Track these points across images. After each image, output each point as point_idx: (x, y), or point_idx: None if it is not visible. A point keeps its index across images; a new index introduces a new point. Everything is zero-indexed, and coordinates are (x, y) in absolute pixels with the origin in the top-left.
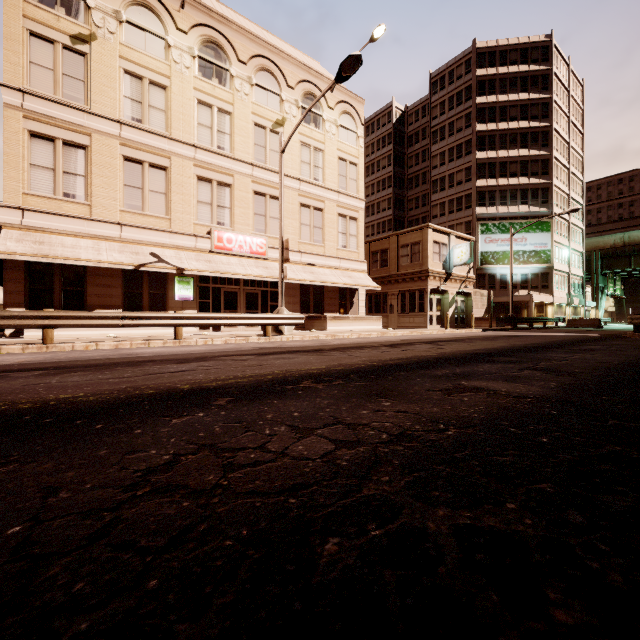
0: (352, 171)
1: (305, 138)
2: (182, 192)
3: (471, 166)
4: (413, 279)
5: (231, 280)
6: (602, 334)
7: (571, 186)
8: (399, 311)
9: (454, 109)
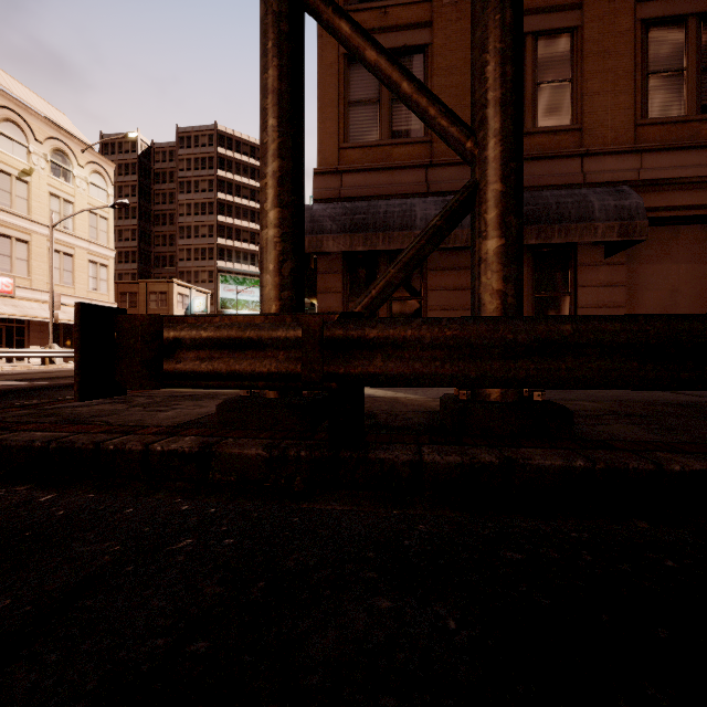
0: (103, 224)
1: (55, 190)
2: None
3: (214, 225)
4: None
5: None
6: None
7: None
8: None
9: (199, 170)
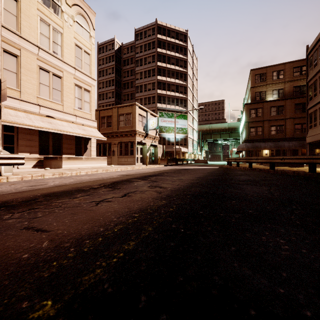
0: (86, 57)
1: (44, 16)
2: None
3: (155, 82)
4: (127, 135)
5: None
6: (217, 167)
7: (193, 101)
8: (118, 154)
9: (147, 51)
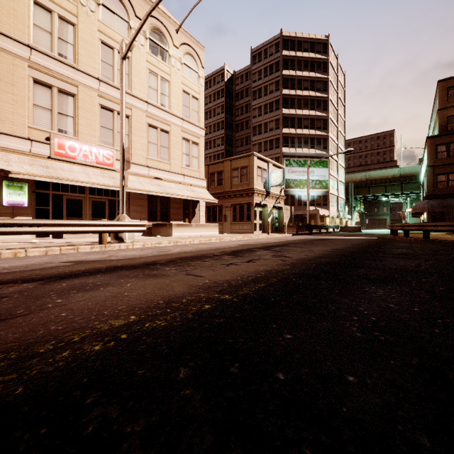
0: (194, 104)
1: (152, 67)
2: (13, 92)
3: (279, 118)
4: (242, 195)
5: (75, 188)
6: (373, 237)
7: (339, 139)
8: (231, 220)
9: (268, 76)
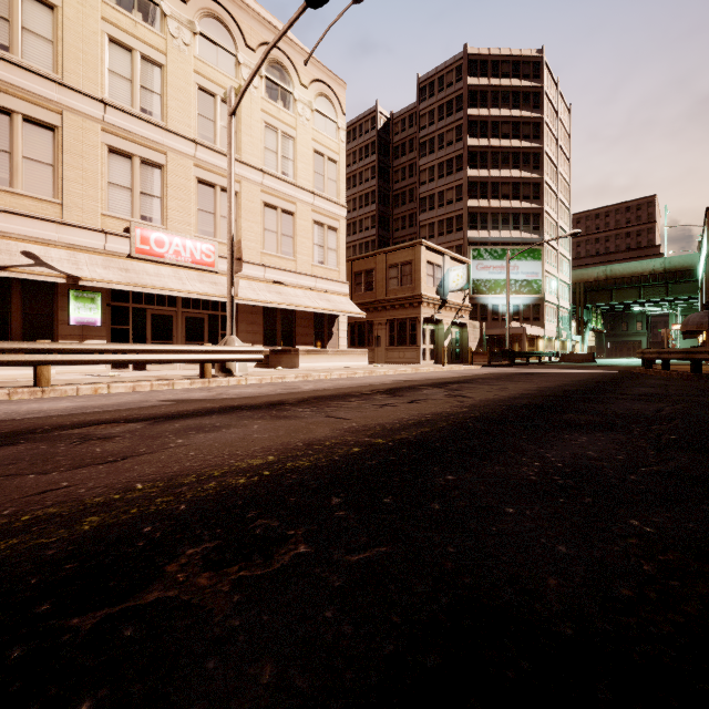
0: (331, 169)
1: (270, 118)
2: (82, 166)
3: (462, 184)
4: (404, 306)
5: (163, 299)
6: (612, 370)
7: (560, 214)
8: (387, 344)
9: (444, 120)
